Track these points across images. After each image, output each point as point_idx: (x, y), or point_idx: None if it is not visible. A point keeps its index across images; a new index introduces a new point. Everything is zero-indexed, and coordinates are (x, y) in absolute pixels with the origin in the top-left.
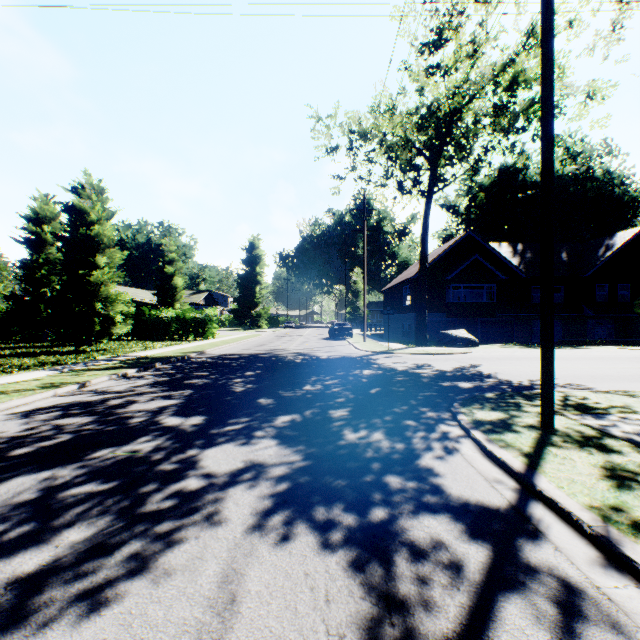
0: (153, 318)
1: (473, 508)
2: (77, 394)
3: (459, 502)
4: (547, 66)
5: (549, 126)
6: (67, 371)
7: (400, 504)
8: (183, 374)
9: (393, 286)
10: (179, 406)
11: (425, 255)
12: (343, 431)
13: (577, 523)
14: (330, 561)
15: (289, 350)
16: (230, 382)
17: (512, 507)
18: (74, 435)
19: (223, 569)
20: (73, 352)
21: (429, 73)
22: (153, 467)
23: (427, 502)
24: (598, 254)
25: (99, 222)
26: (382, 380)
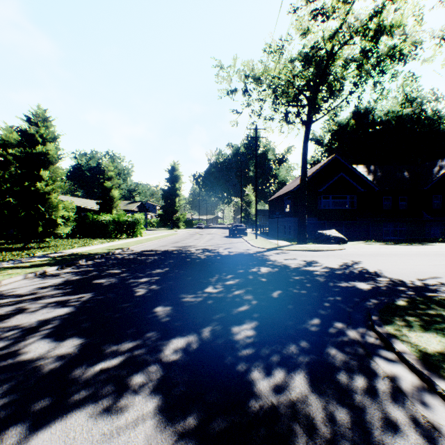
0: (95, 221)
1: None
2: None
3: None
4: None
5: None
6: None
7: None
8: (97, 272)
9: (277, 197)
10: (64, 319)
11: (305, 171)
12: (251, 372)
13: None
14: None
15: (197, 247)
16: (136, 282)
17: None
18: None
19: None
20: (22, 248)
21: (313, 16)
22: None
23: None
24: (434, 172)
25: (43, 143)
26: (280, 279)
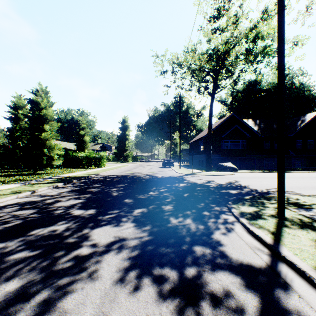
0: (74, 157)
1: (246, 267)
2: (30, 197)
3: (237, 263)
4: (281, 19)
5: (282, 52)
6: (27, 184)
7: (203, 264)
8: (87, 186)
9: (194, 141)
10: (82, 203)
11: (211, 125)
12: (170, 218)
13: (309, 278)
14: (162, 306)
15: (142, 173)
16: (111, 190)
17: (268, 266)
18: (23, 220)
19: (96, 312)
20: (32, 174)
21: (213, 32)
22: (63, 240)
23: (219, 263)
24: (297, 125)
25: (45, 108)
26: (190, 189)
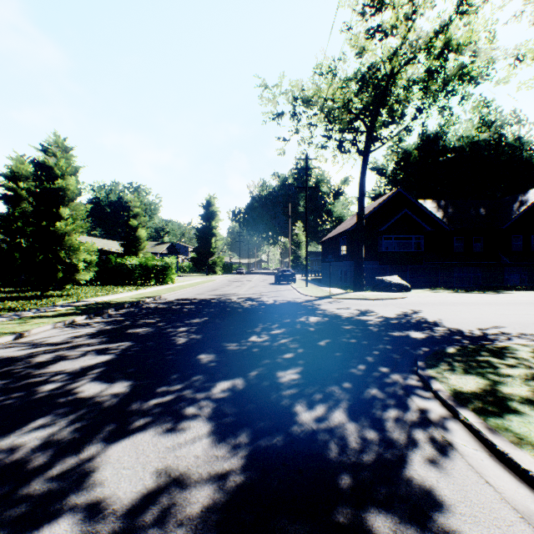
0: (119, 265)
1: None
2: (7, 347)
3: None
4: None
5: None
6: (15, 318)
7: None
8: (130, 321)
9: (331, 237)
10: (108, 365)
11: (362, 208)
12: (295, 407)
13: None
14: None
15: (238, 295)
16: (174, 331)
17: None
18: None
19: None
20: (38, 297)
21: (370, 34)
22: (18, 488)
23: None
24: (513, 209)
25: (63, 177)
26: (330, 329)
